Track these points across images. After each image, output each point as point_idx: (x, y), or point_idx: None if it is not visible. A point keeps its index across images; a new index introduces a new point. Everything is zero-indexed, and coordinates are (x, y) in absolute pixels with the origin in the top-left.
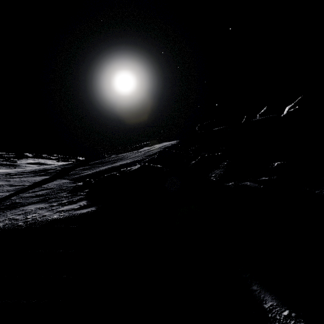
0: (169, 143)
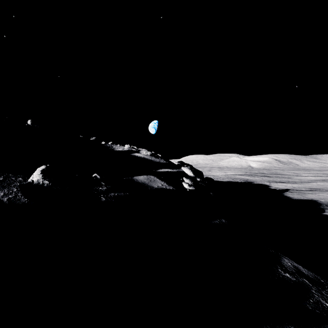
0: None
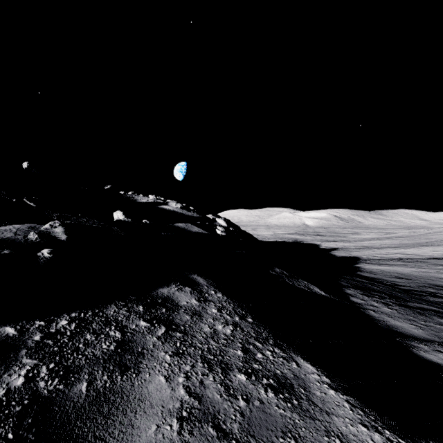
0: None
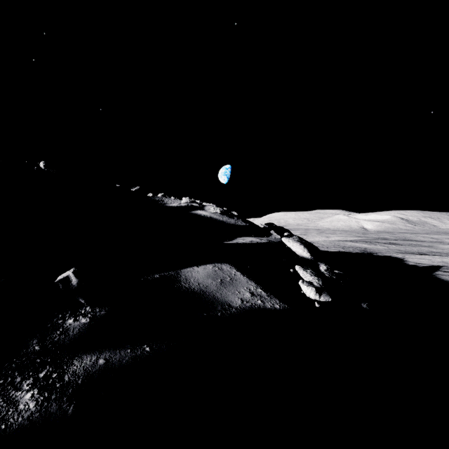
0: None
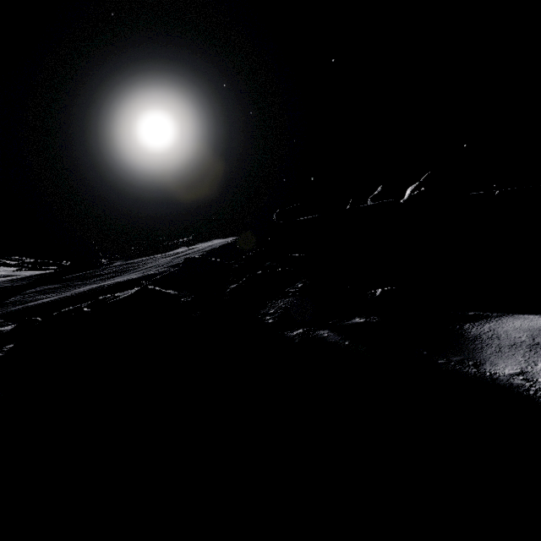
0: (220, 242)
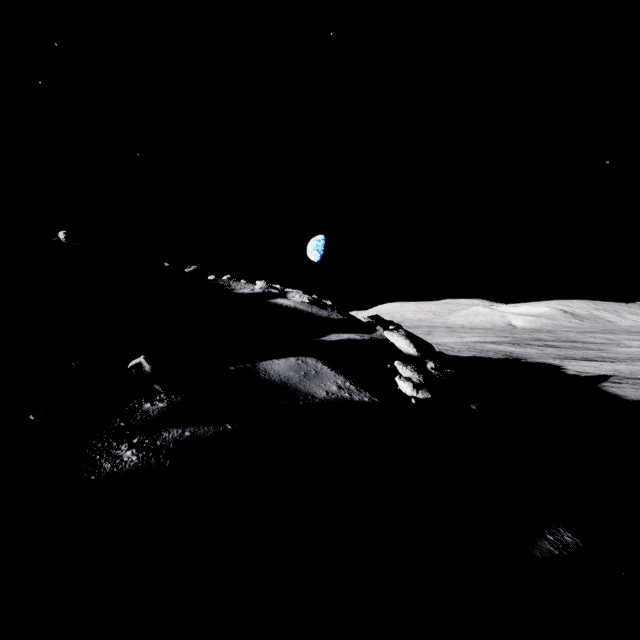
0: None
